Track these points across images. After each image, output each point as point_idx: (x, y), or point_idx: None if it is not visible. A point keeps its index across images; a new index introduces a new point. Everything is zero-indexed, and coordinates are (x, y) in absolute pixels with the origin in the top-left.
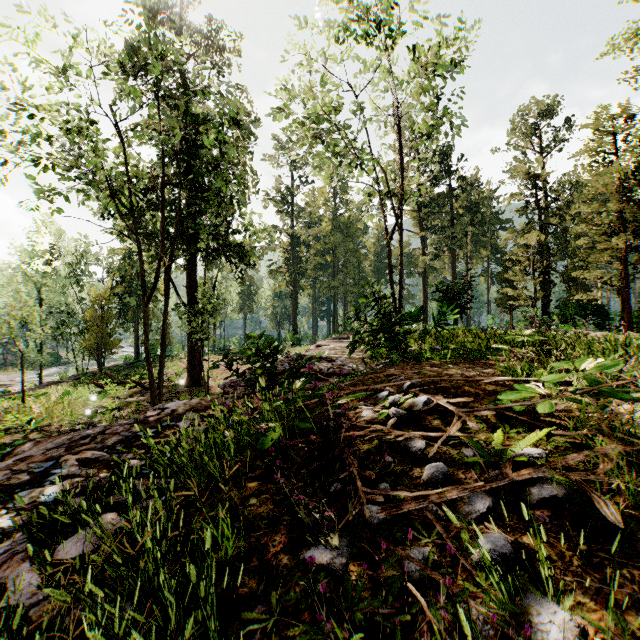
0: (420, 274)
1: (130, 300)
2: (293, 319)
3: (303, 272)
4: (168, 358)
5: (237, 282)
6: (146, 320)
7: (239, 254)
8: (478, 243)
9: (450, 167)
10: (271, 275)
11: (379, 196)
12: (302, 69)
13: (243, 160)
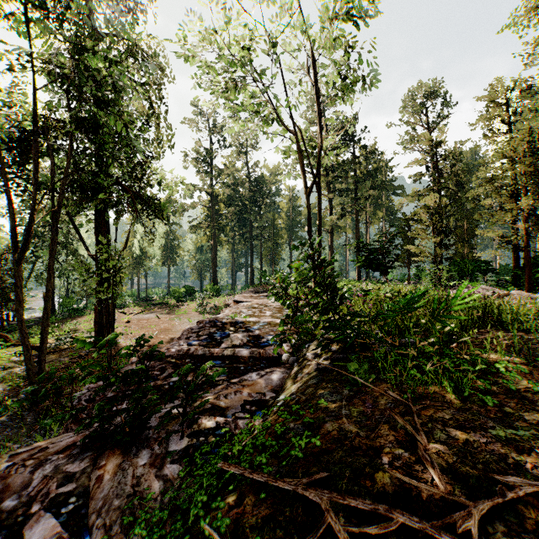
0: (328, 231)
1: (43, 253)
2: (213, 271)
3: (223, 228)
4: (85, 311)
5: (159, 236)
6: (19, 282)
7: (152, 207)
8: (376, 205)
9: (355, 136)
10: (192, 230)
11: (298, 149)
12: (216, 5)
13: (157, 111)
